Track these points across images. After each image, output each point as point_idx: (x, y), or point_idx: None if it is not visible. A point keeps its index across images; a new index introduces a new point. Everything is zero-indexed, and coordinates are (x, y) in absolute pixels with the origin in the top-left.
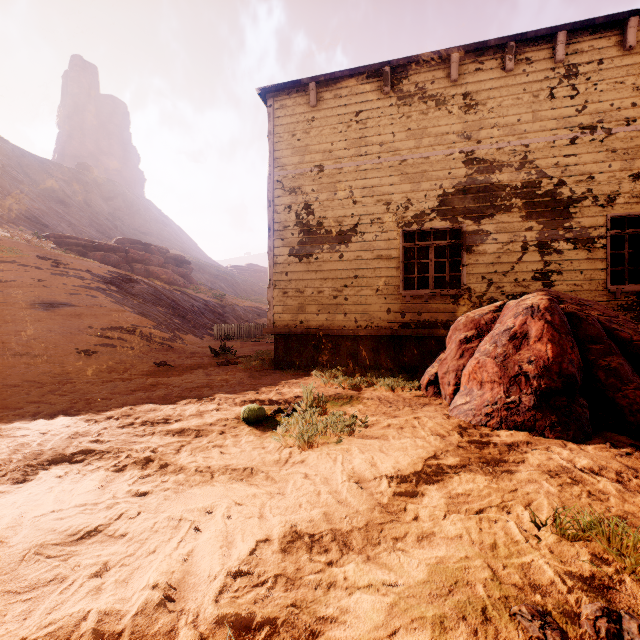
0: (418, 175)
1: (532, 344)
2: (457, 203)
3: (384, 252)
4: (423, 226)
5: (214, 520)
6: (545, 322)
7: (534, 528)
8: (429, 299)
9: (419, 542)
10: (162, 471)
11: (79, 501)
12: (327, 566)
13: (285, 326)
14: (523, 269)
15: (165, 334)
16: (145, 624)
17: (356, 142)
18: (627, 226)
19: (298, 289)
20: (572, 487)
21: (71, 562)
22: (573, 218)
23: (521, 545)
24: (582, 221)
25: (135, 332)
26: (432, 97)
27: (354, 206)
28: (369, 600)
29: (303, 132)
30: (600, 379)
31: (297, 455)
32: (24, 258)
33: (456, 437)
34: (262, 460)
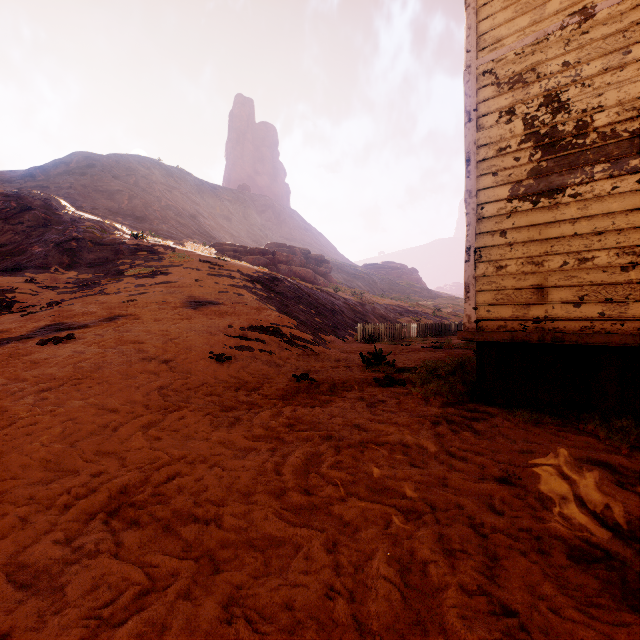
0: None
1: None
2: None
3: None
4: None
5: None
6: None
7: None
8: None
9: None
10: None
11: None
12: None
13: (500, 327)
14: None
15: (306, 335)
16: None
17: None
18: None
19: (529, 259)
20: None
21: None
22: None
23: None
24: None
25: (275, 332)
26: None
27: None
28: None
29: None
30: None
31: None
32: (189, 262)
33: None
34: None
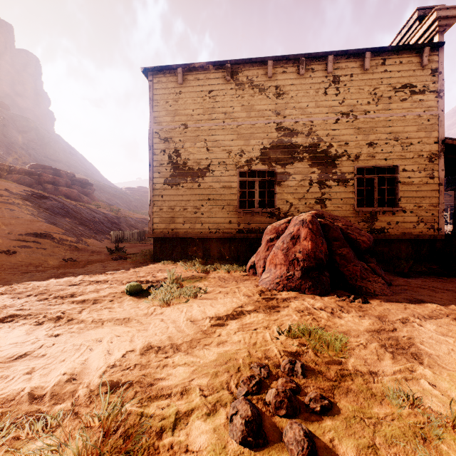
0: (248, 135)
1: (301, 242)
2: (272, 154)
3: (227, 184)
4: (251, 168)
5: (102, 344)
6: (308, 229)
7: (278, 335)
8: (255, 214)
9: (218, 345)
10: (69, 323)
11: (12, 341)
12: (165, 359)
13: (161, 232)
14: (310, 197)
15: (72, 238)
16: (59, 389)
17: (209, 110)
18: (366, 173)
19: (170, 207)
20: (306, 316)
21: (11, 369)
22: (337, 167)
23: (268, 342)
24: (342, 169)
25: (47, 237)
26: (257, 86)
27: (208, 153)
28: (183, 369)
29: (173, 100)
30: (337, 261)
31: (159, 310)
32: None
33: (257, 296)
34: (136, 314)
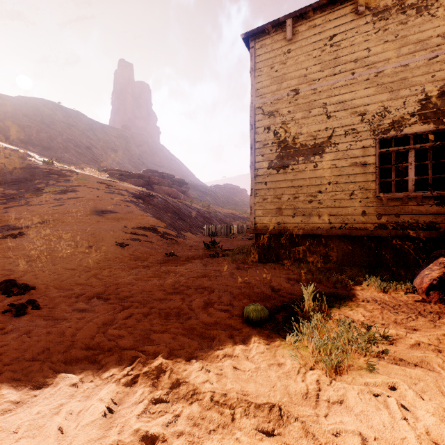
0: (396, 83)
1: None
2: (442, 105)
3: (358, 159)
4: (401, 131)
5: None
6: None
7: None
8: (408, 201)
9: None
10: (173, 394)
11: (80, 441)
12: None
13: (264, 227)
14: None
15: (172, 232)
16: None
17: (330, 63)
18: None
19: (276, 196)
20: None
21: None
22: None
23: None
24: None
25: (153, 230)
26: (412, 5)
27: (328, 120)
28: None
29: (280, 63)
30: None
31: (328, 388)
32: (90, 183)
33: None
34: (285, 390)
